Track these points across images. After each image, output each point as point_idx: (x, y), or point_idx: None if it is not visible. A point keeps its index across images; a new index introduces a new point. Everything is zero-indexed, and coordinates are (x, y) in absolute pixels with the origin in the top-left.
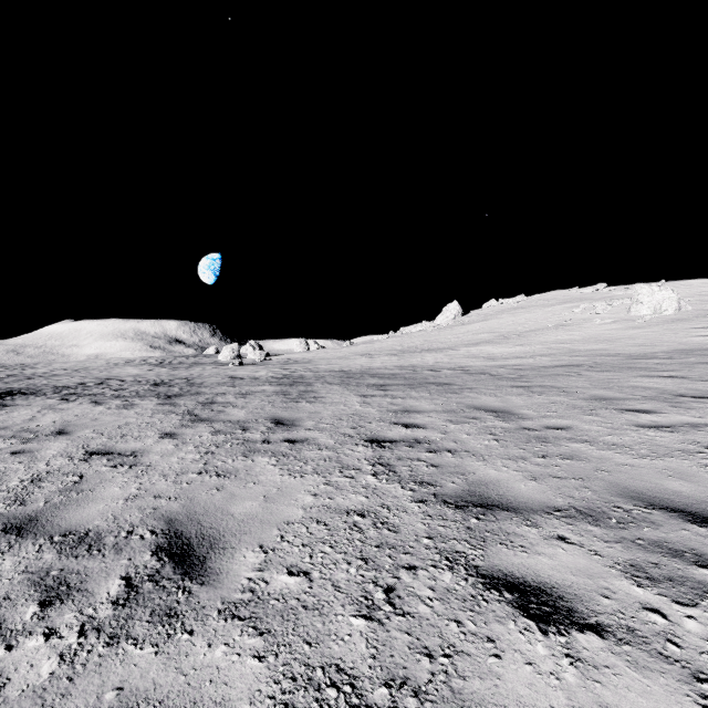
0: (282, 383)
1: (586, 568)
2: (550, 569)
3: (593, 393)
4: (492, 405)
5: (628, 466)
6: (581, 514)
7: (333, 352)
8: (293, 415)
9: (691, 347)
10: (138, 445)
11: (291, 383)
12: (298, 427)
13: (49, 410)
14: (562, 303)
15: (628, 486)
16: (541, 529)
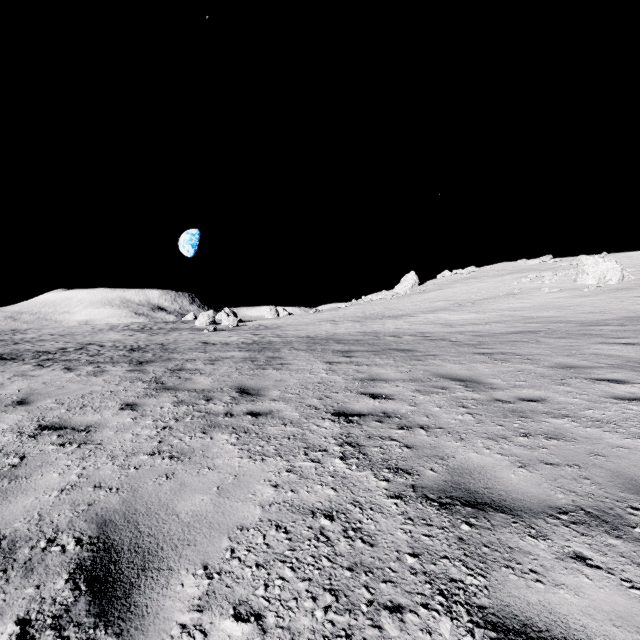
0: (251, 349)
1: (629, 612)
2: (581, 614)
3: (557, 360)
4: (459, 373)
5: (625, 448)
6: (593, 519)
7: (300, 318)
8: (259, 383)
9: None
10: (95, 417)
11: (260, 349)
12: (262, 397)
13: (19, 377)
14: (511, 274)
15: (635, 476)
16: (551, 542)
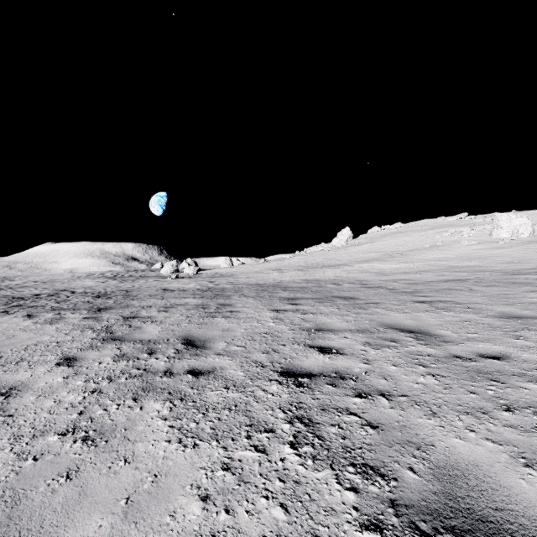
0: (205, 295)
1: None
2: None
3: (500, 310)
4: (405, 323)
5: None
6: None
7: (251, 267)
8: (206, 333)
9: None
10: (25, 376)
11: (212, 295)
12: (207, 350)
13: None
14: (433, 229)
15: None
16: None
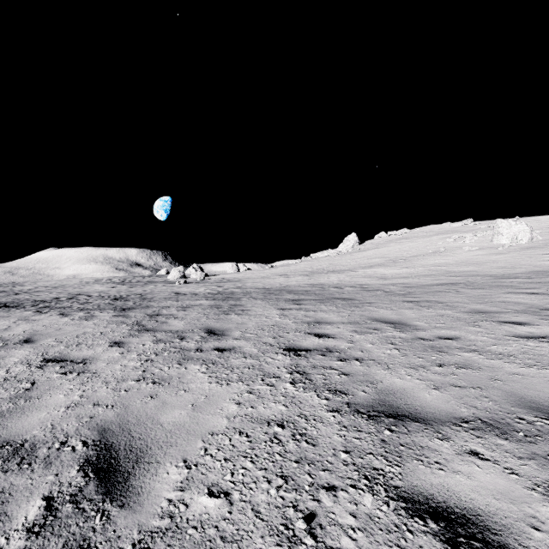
0: (216, 298)
1: (507, 490)
2: (470, 491)
3: (472, 307)
4: (389, 317)
5: (519, 375)
6: (488, 426)
7: (258, 273)
8: (223, 326)
9: (545, 269)
10: (90, 353)
11: (223, 298)
12: (227, 337)
13: (23, 321)
14: (438, 235)
15: (525, 395)
16: (453, 442)
